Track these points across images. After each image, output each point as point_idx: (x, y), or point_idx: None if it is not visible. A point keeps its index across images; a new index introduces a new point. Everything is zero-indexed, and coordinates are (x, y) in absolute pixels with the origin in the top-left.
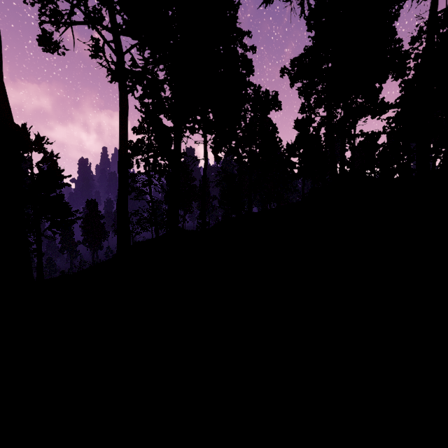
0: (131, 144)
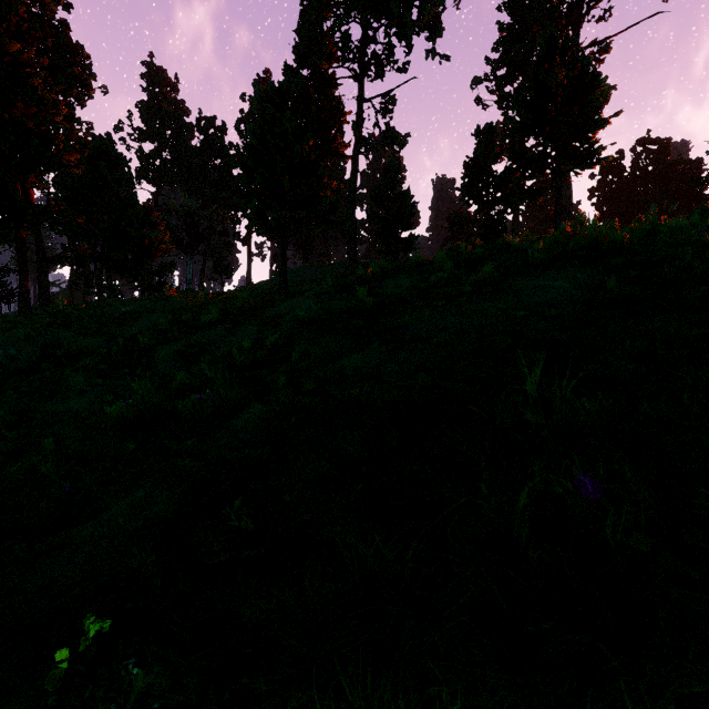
0: None
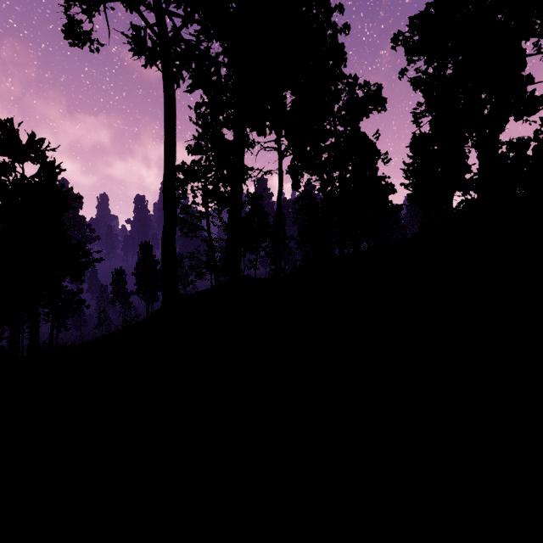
0: (184, 166)
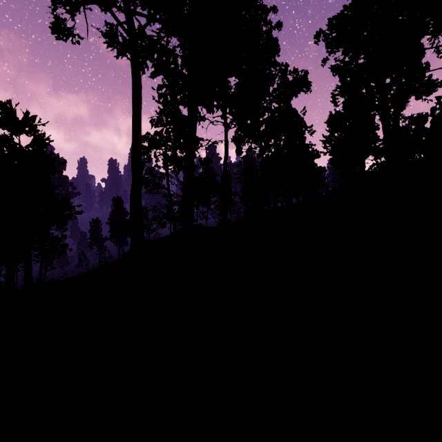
0: (149, 136)
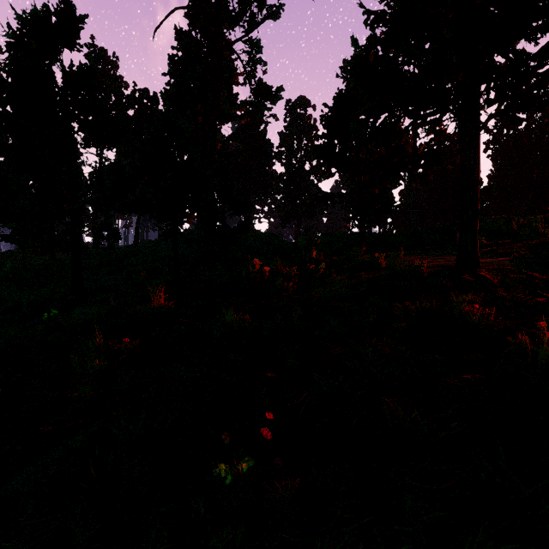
0: None
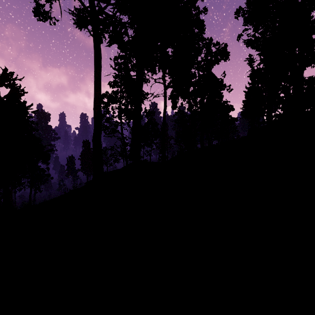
0: (107, 94)
